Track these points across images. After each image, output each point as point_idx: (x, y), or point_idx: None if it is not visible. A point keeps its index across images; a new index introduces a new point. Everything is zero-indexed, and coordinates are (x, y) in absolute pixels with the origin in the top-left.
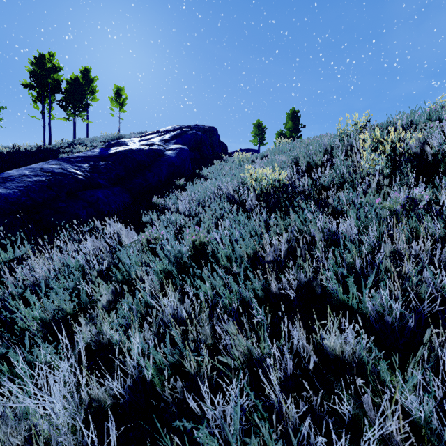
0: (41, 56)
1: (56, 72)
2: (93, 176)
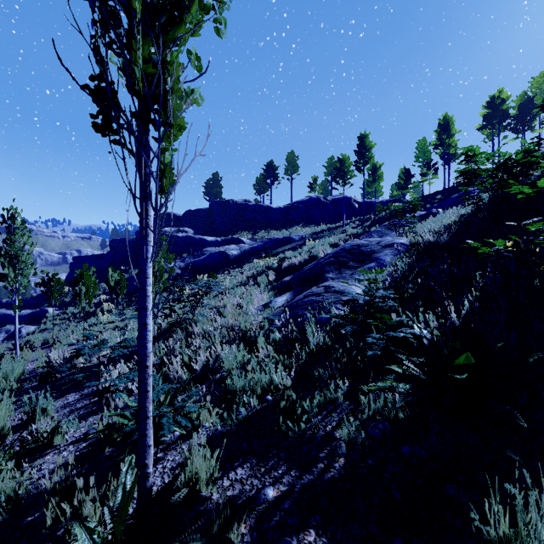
0: (491, 98)
1: (504, 104)
2: None
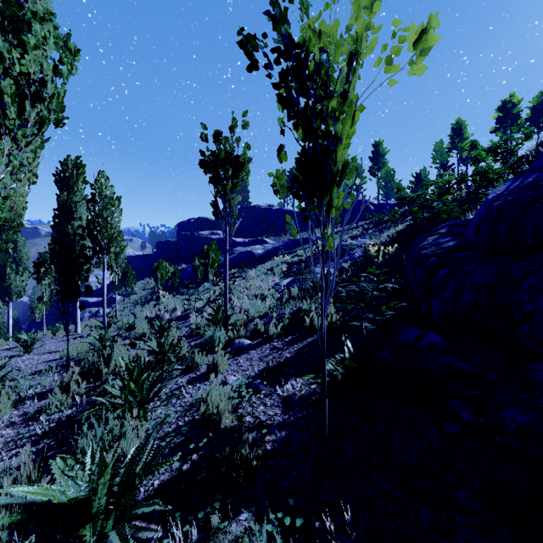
0: (503, 103)
1: (515, 107)
2: None
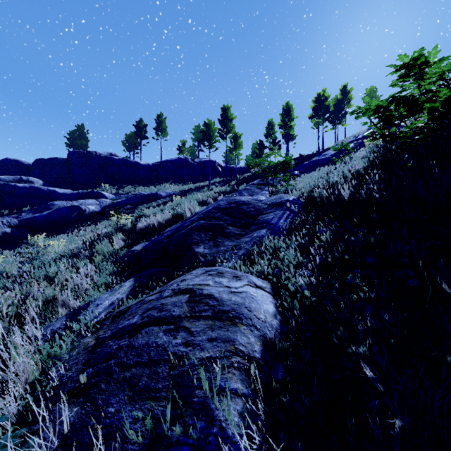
0: (318, 95)
1: (327, 101)
2: (356, 147)
